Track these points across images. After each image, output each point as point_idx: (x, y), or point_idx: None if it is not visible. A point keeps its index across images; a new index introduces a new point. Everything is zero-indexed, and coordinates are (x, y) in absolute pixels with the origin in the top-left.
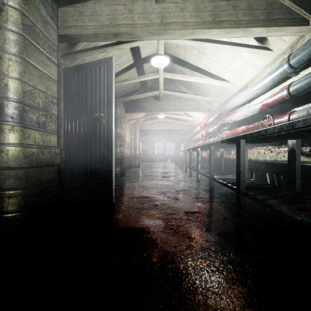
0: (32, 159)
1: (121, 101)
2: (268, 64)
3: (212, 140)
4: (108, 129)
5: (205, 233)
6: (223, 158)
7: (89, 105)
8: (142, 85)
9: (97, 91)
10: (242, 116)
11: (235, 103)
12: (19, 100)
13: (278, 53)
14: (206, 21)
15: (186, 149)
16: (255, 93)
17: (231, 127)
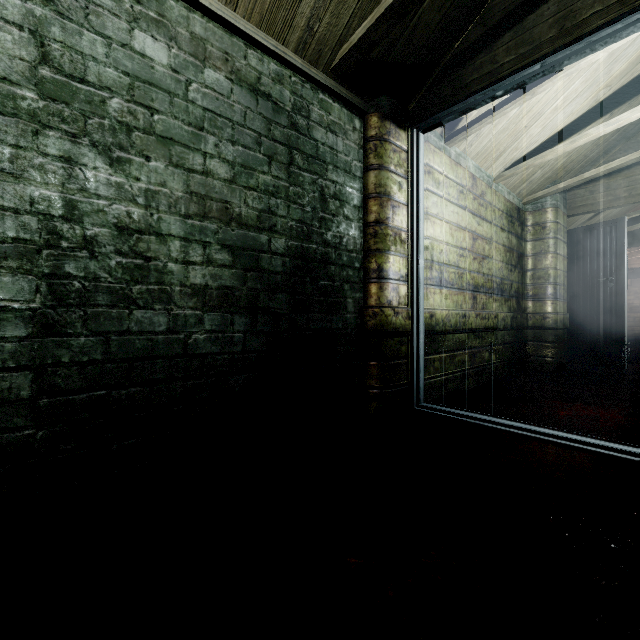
0: (562, 323)
1: None
2: None
3: None
4: (617, 293)
5: None
6: None
7: (587, 269)
8: None
9: (600, 254)
10: None
11: None
12: (556, 283)
13: None
14: None
15: None
16: None
17: None
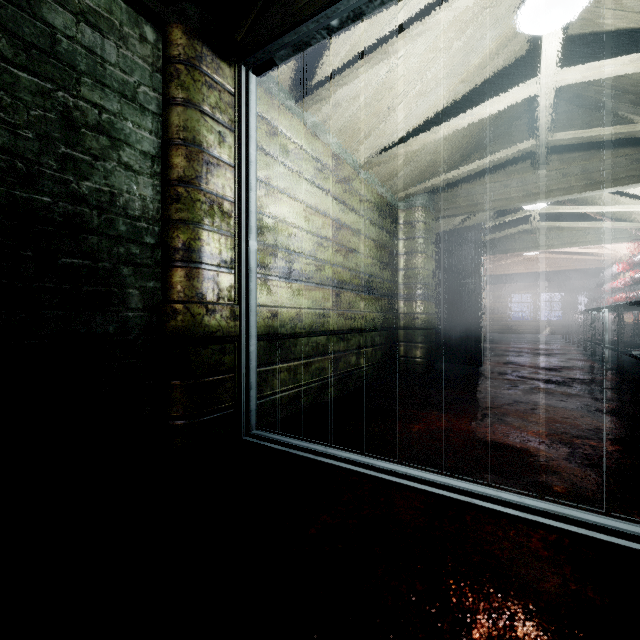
0: (430, 323)
1: None
2: None
3: None
4: (476, 295)
5: (588, 386)
6: None
7: (453, 271)
8: (499, 215)
9: (463, 257)
10: None
11: None
12: (425, 283)
13: None
14: (597, 182)
15: (586, 310)
16: None
17: None
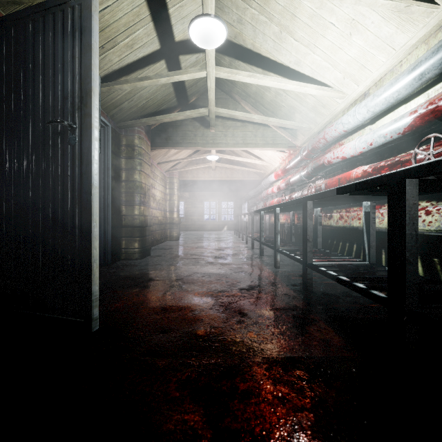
0: None
1: (141, 124)
2: (422, 39)
3: (297, 194)
4: (82, 158)
5: None
6: (319, 226)
7: (40, 104)
8: (180, 99)
9: (58, 69)
10: (363, 146)
11: (346, 125)
12: None
13: None
14: None
15: (254, 211)
16: (394, 99)
17: (333, 171)
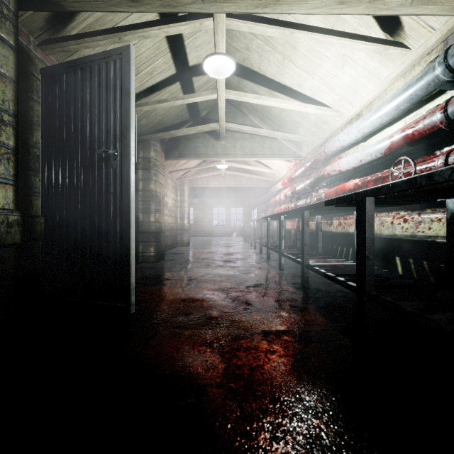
0: None
1: (156, 138)
2: (401, 74)
3: (301, 202)
4: (122, 179)
5: (308, 386)
6: (320, 232)
7: (87, 135)
8: (192, 114)
9: (102, 108)
10: (355, 162)
11: (342, 142)
12: None
13: (420, 52)
14: None
15: (262, 218)
16: (378, 123)
17: (333, 181)
